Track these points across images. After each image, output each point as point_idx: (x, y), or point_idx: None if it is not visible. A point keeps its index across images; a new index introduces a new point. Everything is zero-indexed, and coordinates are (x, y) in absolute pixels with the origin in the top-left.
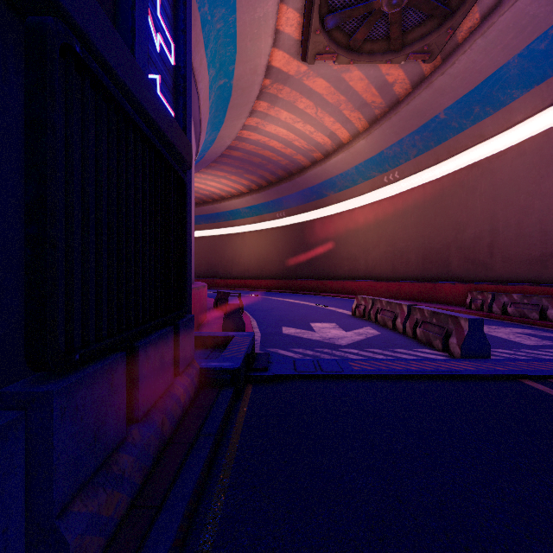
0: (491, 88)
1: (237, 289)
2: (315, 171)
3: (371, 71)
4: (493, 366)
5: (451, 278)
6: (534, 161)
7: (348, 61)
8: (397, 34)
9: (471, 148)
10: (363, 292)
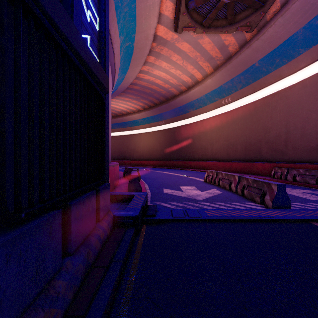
0: (286, 48)
1: (136, 166)
2: (182, 97)
3: (215, 38)
4: (293, 214)
5: (262, 160)
6: (312, 90)
7: (202, 32)
8: (231, 15)
9: (274, 83)
10: (210, 168)
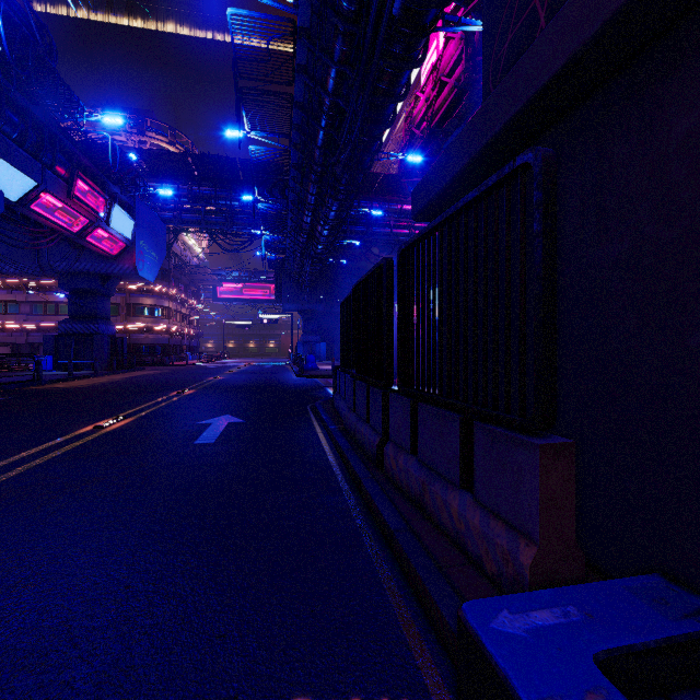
0: None
1: None
2: None
3: None
4: None
5: None
6: None
7: None
8: None
9: None
10: None
